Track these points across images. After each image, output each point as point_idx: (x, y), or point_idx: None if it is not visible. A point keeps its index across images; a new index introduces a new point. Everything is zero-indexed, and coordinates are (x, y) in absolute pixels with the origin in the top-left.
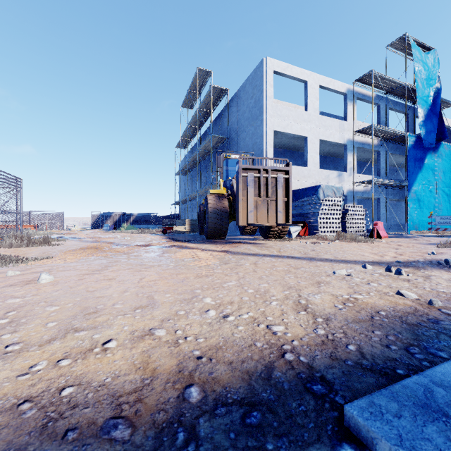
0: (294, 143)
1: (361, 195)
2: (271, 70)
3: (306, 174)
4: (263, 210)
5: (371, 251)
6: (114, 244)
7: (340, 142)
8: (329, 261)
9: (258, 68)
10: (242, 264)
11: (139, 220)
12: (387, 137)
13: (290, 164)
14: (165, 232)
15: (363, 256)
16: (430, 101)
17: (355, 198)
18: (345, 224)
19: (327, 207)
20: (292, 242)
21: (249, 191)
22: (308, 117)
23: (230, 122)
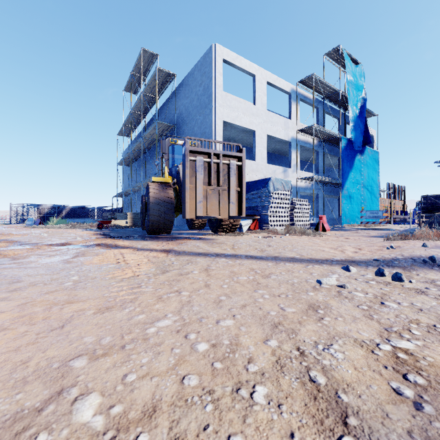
0: (243, 137)
1: (303, 191)
2: (221, 58)
3: (255, 168)
4: (214, 201)
5: (329, 246)
6: (17, 244)
7: (285, 139)
8: (298, 262)
9: (208, 54)
10: (188, 272)
11: (74, 213)
12: (325, 138)
13: (244, 150)
14: (101, 226)
15: (325, 251)
16: (359, 109)
17: (298, 193)
18: (293, 218)
19: (276, 200)
20: (244, 236)
21: (197, 178)
22: (256, 111)
23: (178, 110)
